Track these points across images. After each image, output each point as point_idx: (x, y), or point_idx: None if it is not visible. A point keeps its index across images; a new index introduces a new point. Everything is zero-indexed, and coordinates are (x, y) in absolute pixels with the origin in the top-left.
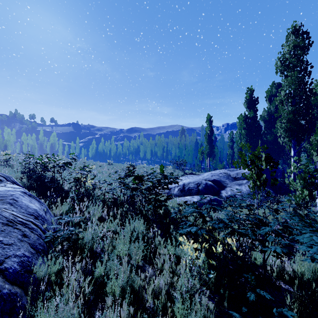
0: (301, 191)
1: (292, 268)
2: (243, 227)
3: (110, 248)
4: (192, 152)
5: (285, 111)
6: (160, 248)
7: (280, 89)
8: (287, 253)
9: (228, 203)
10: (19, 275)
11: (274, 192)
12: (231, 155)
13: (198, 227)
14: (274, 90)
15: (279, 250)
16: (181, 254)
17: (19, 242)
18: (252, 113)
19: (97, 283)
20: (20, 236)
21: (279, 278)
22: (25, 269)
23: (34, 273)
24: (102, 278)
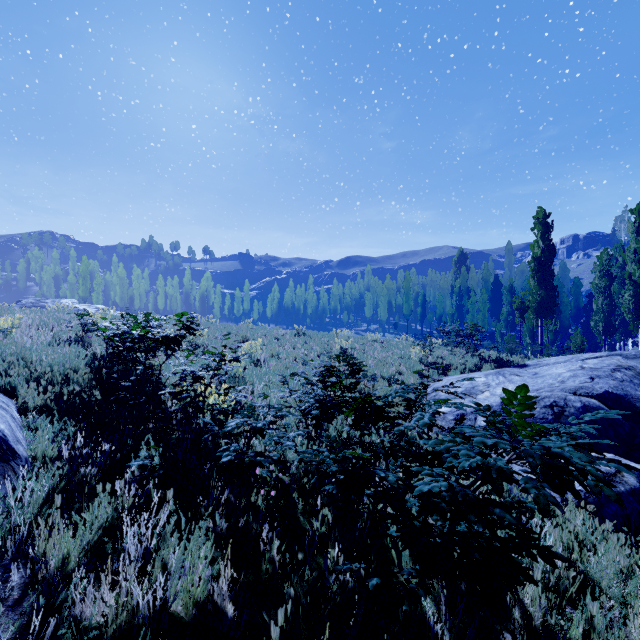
0: None
1: None
2: None
3: None
4: (485, 305)
5: None
6: None
7: None
8: None
9: None
10: None
11: None
12: (603, 311)
13: None
14: None
15: None
16: None
17: None
18: None
19: None
20: None
21: None
22: None
23: None
24: None
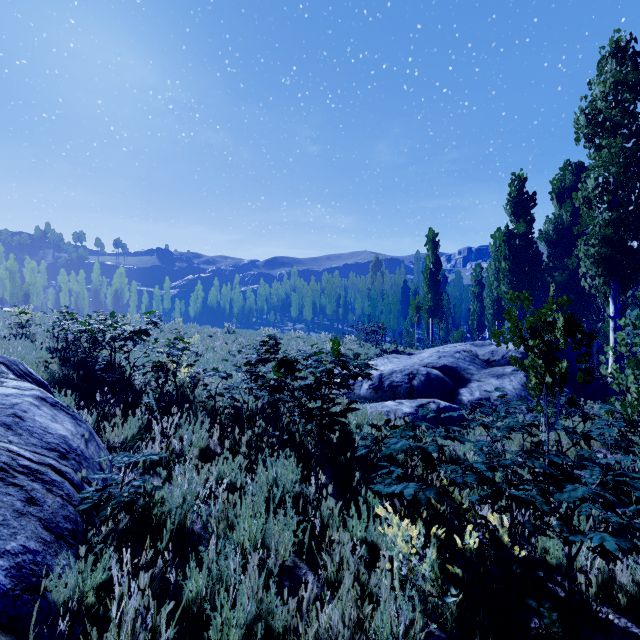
0: (637, 394)
1: (636, 579)
2: (523, 486)
3: (222, 523)
4: (396, 306)
5: (596, 220)
6: (332, 524)
7: (586, 175)
8: (628, 549)
9: (479, 421)
10: (7, 601)
11: (571, 391)
12: (477, 312)
13: (418, 485)
14: (568, 178)
15: (612, 544)
16: (379, 539)
17: (15, 519)
18: (523, 225)
19: (190, 613)
20: (19, 504)
21: (604, 599)
22: (25, 584)
23: (46, 591)
24: (201, 601)
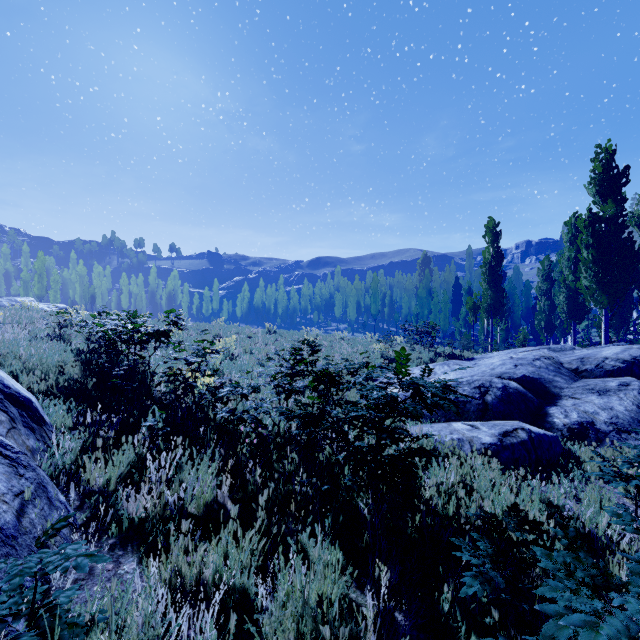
0: None
1: None
2: None
3: None
4: (446, 305)
5: None
6: None
7: None
8: None
9: (635, 483)
10: None
11: None
12: (545, 311)
13: None
14: None
15: None
16: None
17: None
18: (612, 206)
19: None
20: None
21: None
22: None
23: None
24: None
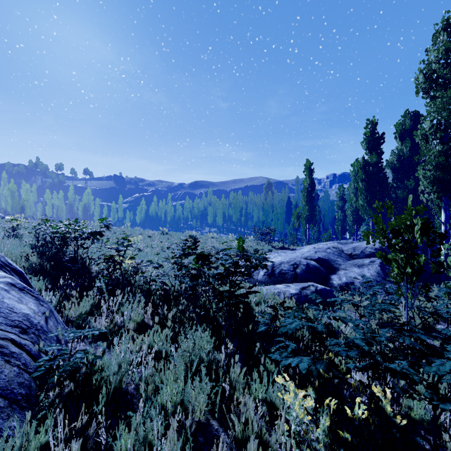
0: None
1: None
2: (398, 360)
3: (150, 385)
4: (282, 215)
5: (432, 151)
6: (238, 385)
7: (424, 118)
8: None
9: (350, 302)
10: None
11: None
12: (341, 220)
13: (310, 360)
14: (407, 123)
15: None
16: (277, 399)
17: None
18: (375, 156)
19: None
20: None
21: None
22: None
23: None
24: None
